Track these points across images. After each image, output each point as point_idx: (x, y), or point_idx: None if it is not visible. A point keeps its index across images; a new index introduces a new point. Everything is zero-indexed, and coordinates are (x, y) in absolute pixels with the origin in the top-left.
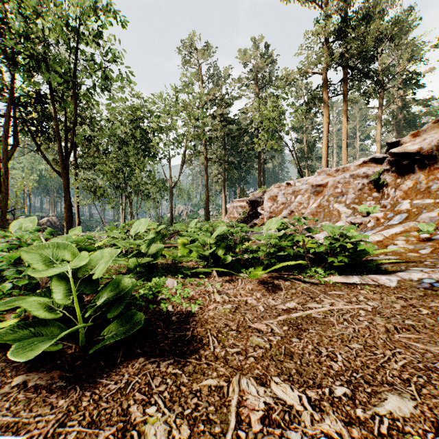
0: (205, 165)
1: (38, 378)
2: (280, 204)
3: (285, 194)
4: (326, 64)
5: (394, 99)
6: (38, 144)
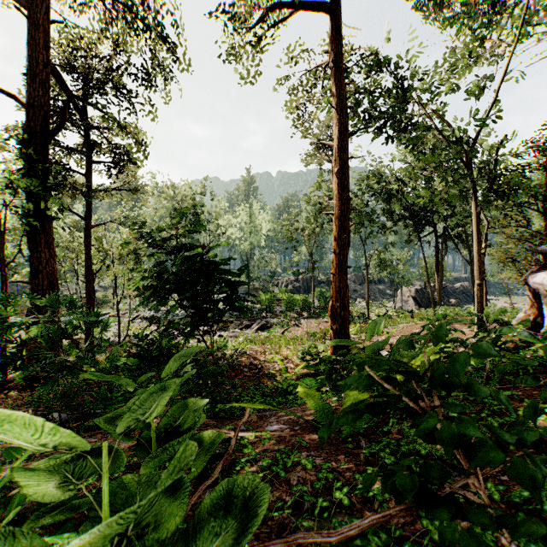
0: None
1: (463, 324)
2: None
3: None
4: None
5: None
6: (456, 245)
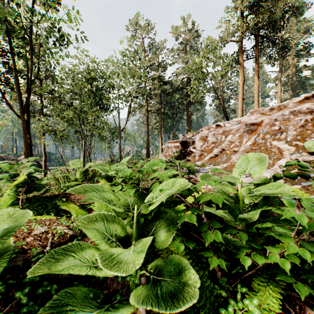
0: (146, 115)
1: None
2: (211, 143)
3: (214, 134)
4: (242, 34)
5: (289, 65)
6: (2, 92)
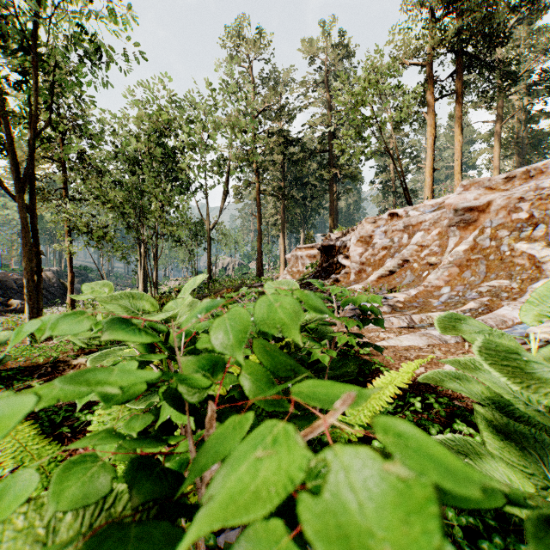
0: (257, 200)
1: None
2: (380, 250)
3: (387, 232)
4: (432, 50)
5: (514, 111)
6: None
